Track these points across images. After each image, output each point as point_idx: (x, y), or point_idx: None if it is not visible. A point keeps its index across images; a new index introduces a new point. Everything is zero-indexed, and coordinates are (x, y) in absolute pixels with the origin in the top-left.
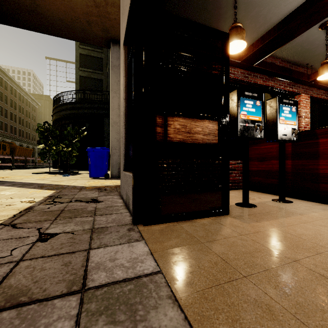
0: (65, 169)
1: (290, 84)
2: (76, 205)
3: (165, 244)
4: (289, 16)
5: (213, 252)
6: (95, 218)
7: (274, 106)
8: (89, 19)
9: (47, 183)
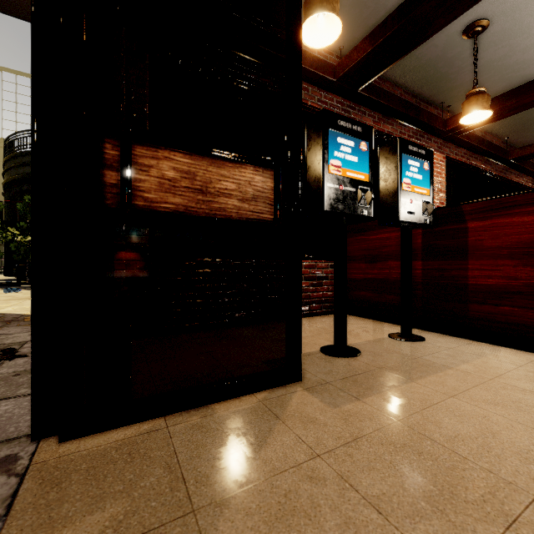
0: (22, 278)
1: (417, 134)
2: None
3: None
4: None
5: None
6: None
7: (393, 157)
8: None
9: None
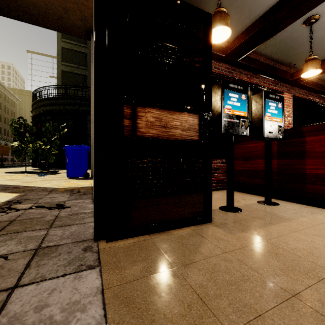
0: (44, 169)
1: (274, 82)
2: (34, 213)
3: (126, 272)
4: (275, 6)
5: (188, 285)
6: (49, 231)
7: (260, 101)
8: (66, 5)
9: (15, 184)
